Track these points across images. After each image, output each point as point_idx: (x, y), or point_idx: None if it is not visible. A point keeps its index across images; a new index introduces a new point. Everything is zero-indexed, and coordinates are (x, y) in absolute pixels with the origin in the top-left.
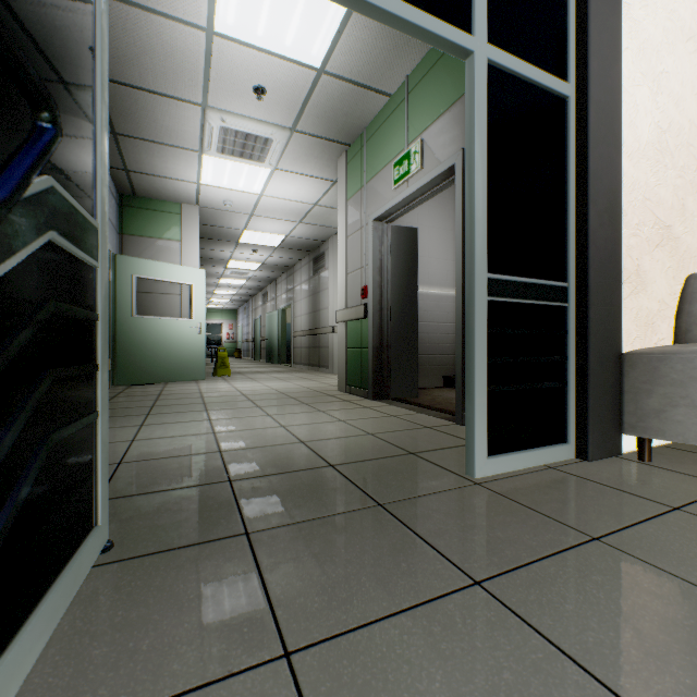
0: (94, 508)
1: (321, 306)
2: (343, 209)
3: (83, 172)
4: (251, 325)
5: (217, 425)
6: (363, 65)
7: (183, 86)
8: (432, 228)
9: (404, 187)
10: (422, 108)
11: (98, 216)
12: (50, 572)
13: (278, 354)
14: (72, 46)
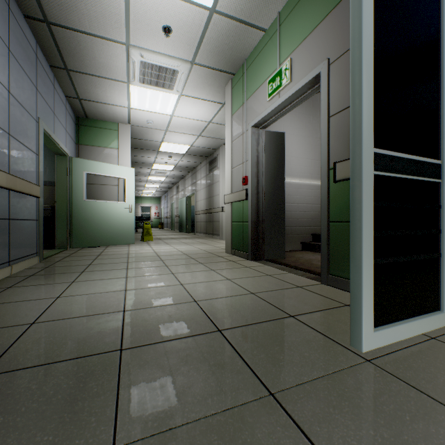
0: None
1: (214, 193)
2: (229, 121)
3: None
4: (169, 207)
5: (130, 282)
6: (244, 4)
7: (111, 28)
8: (294, 135)
9: (276, 98)
10: (291, 34)
11: None
12: None
13: (186, 226)
14: None
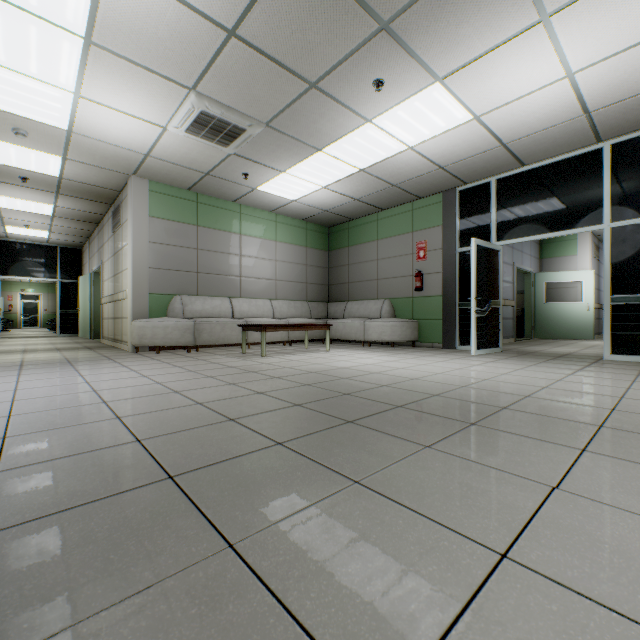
0: (499, 345)
1: None
2: None
3: (497, 294)
4: None
5: (552, 348)
6: None
7: None
8: None
9: None
10: None
11: (499, 299)
12: (492, 347)
13: None
14: (495, 279)
